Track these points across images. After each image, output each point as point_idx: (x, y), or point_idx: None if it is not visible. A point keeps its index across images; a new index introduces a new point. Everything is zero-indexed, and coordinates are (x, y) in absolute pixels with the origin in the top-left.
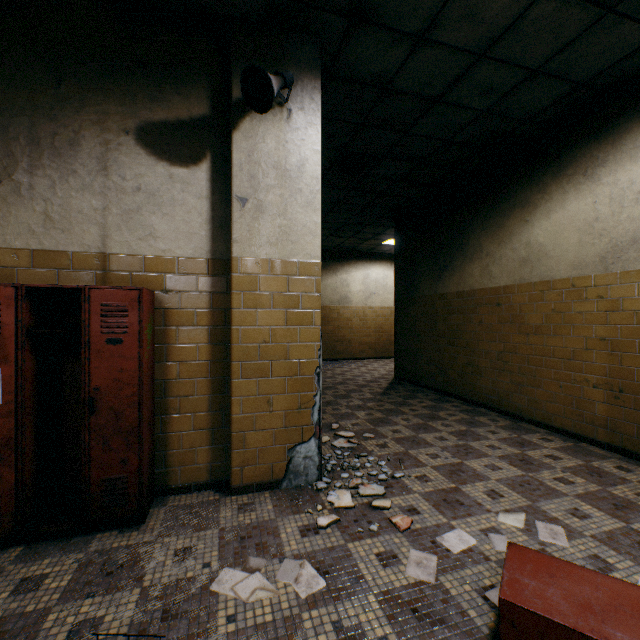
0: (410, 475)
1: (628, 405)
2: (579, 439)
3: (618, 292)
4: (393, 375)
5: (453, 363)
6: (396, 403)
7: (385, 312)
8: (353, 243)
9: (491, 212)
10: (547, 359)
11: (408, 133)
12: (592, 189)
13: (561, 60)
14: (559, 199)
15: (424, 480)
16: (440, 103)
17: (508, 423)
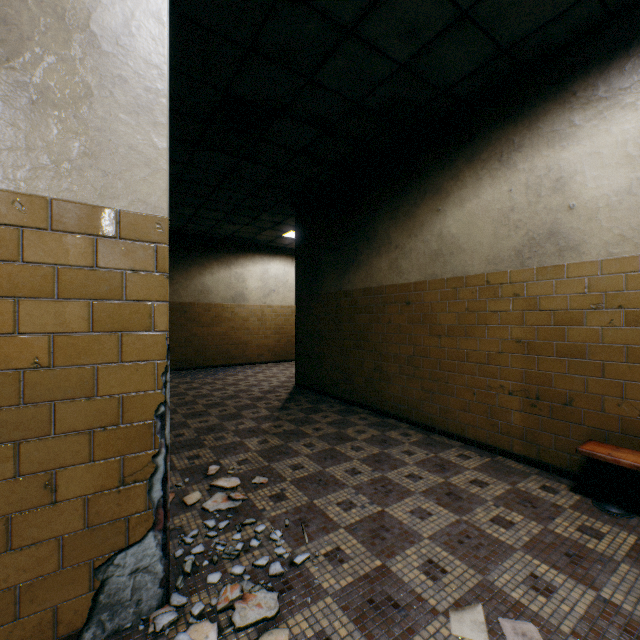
0: (318, 554)
1: (545, 414)
2: (494, 452)
3: (535, 290)
4: (294, 382)
5: (360, 368)
6: (297, 421)
7: (286, 311)
8: (250, 233)
9: (401, 200)
10: (461, 363)
11: (312, 80)
12: (508, 176)
13: (493, 3)
14: (473, 186)
15: (338, 560)
16: (353, 37)
17: (421, 437)
